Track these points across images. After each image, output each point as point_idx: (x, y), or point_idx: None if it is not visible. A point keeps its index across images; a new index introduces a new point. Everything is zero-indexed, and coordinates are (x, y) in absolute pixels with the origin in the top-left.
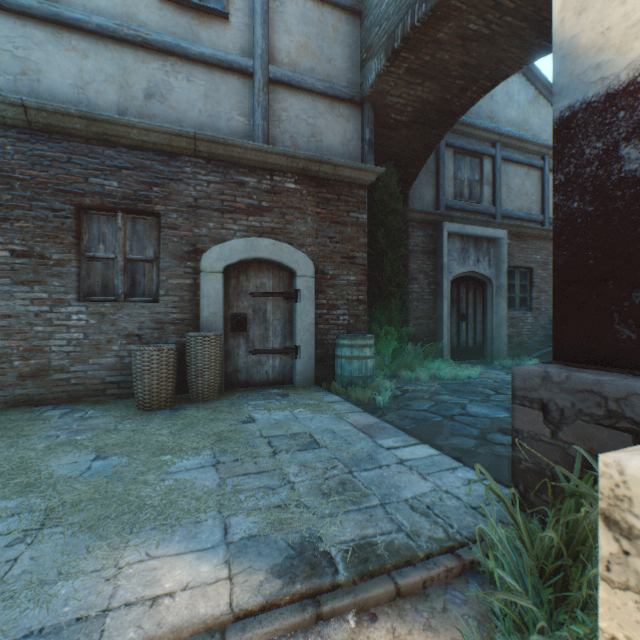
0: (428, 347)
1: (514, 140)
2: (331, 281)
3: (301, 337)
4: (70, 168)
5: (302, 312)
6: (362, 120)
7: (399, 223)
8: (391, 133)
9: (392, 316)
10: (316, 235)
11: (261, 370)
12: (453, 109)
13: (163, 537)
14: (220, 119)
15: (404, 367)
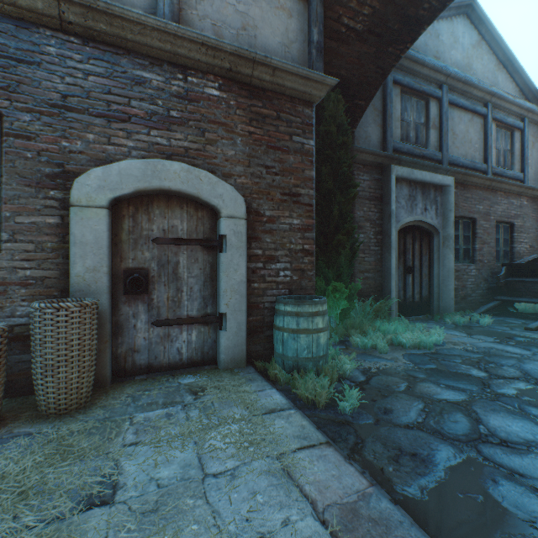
0: (377, 304)
1: (460, 83)
2: (268, 225)
3: (227, 301)
4: None
5: (228, 266)
6: (308, 17)
7: (348, 160)
8: (341, 48)
9: (341, 270)
10: (248, 162)
11: (170, 348)
12: (419, 14)
13: None
14: None
15: (353, 329)
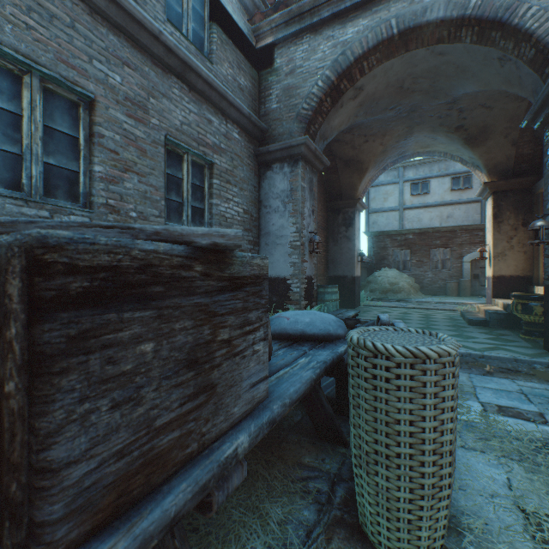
0: None
1: None
2: None
3: None
4: (428, 240)
5: None
6: None
7: None
8: None
9: None
10: None
11: (483, 291)
12: None
13: (466, 301)
14: (469, 217)
15: None
